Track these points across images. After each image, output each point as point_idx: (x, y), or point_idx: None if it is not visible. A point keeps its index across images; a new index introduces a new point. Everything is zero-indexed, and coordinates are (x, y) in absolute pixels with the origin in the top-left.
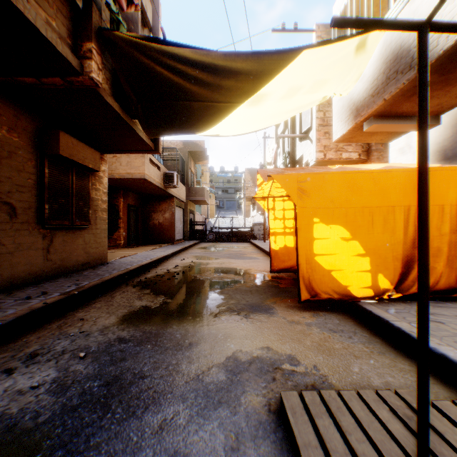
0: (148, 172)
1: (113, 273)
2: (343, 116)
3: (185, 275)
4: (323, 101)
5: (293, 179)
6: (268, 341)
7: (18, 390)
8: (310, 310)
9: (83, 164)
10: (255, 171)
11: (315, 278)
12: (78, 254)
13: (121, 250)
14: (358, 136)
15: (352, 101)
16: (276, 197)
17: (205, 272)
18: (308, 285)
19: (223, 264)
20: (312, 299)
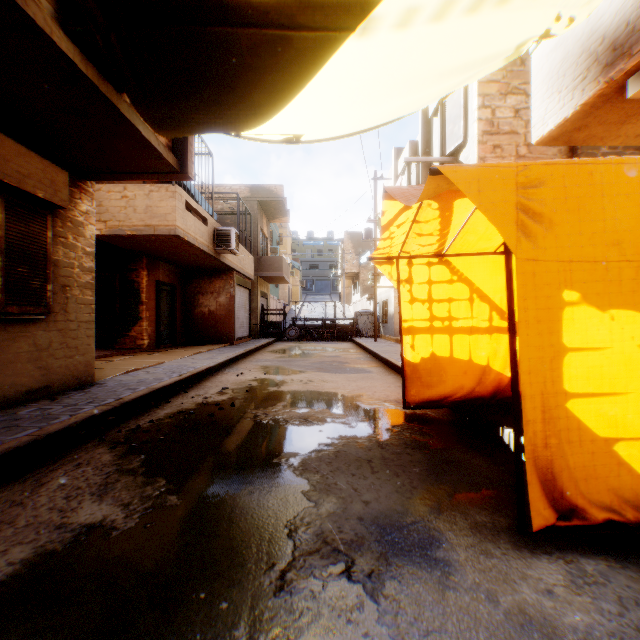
0: (184, 225)
1: (81, 413)
2: (566, 78)
3: (234, 411)
4: (491, 90)
5: (505, 180)
6: None
7: None
8: (550, 550)
9: (19, 188)
10: (358, 235)
11: (568, 464)
12: (20, 371)
13: (138, 356)
14: (593, 123)
15: (596, 36)
16: (415, 257)
17: (274, 403)
18: (546, 482)
19: (310, 384)
20: (560, 524)
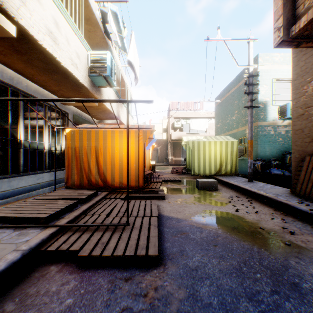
0: None
1: None
2: None
3: None
4: None
5: None
6: None
7: None
8: None
9: None
10: None
11: None
12: None
13: None
14: None
15: None
16: None
17: None
18: None
19: None
20: None
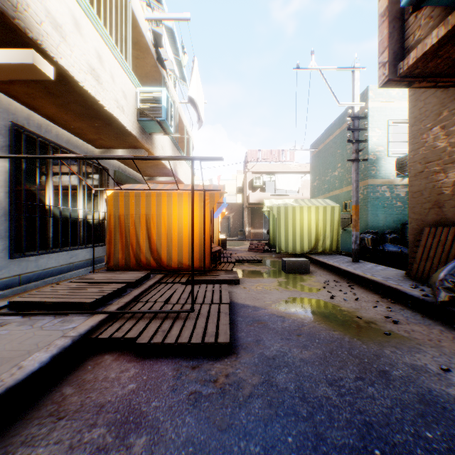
0: None
1: None
2: None
3: None
4: None
5: None
6: (214, 446)
7: (450, 366)
8: None
9: None
10: None
11: None
12: None
13: None
14: None
15: None
16: None
17: None
18: None
19: None
20: None
